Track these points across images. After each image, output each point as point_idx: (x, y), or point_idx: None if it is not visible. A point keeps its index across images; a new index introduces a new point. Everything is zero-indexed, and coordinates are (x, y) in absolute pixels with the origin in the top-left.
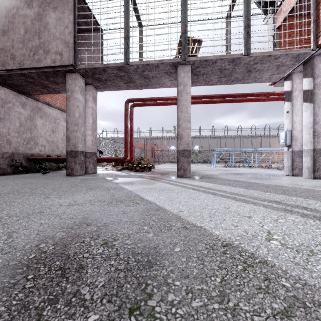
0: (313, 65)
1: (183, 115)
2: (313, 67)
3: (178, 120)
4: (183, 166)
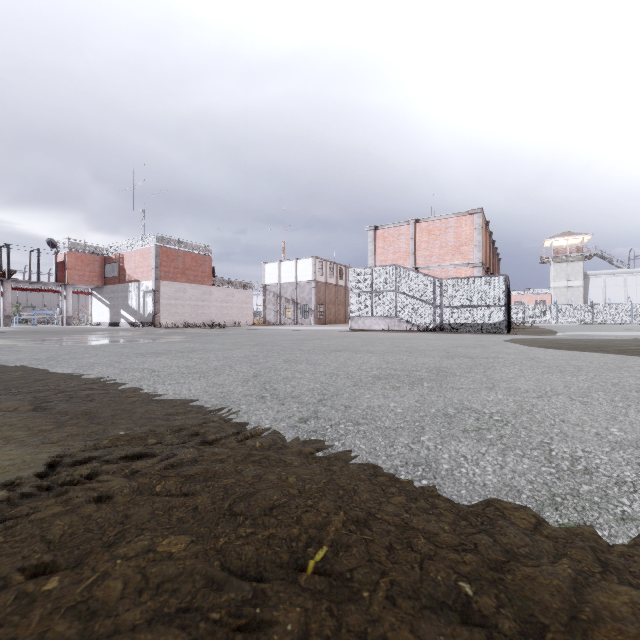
0: (66, 288)
1: (7, 301)
2: (66, 288)
3: (4, 303)
4: (7, 322)
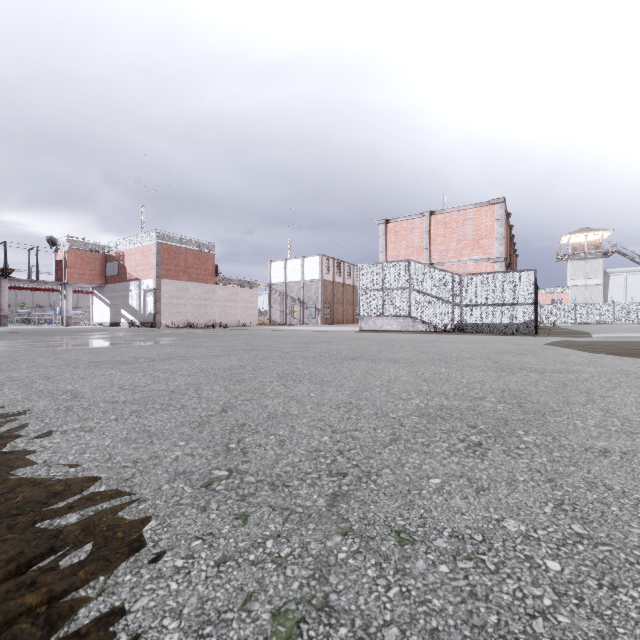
0: (66, 287)
1: (4, 300)
2: (66, 287)
3: (2, 302)
4: (5, 322)
